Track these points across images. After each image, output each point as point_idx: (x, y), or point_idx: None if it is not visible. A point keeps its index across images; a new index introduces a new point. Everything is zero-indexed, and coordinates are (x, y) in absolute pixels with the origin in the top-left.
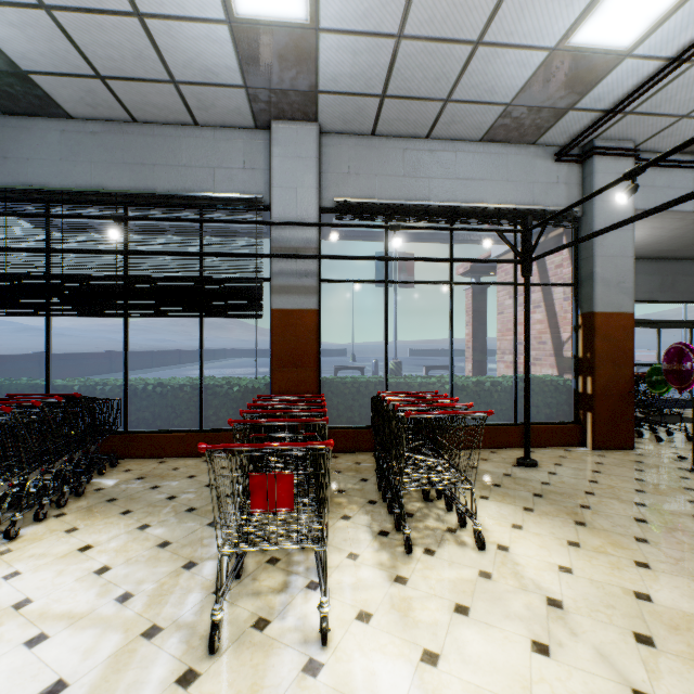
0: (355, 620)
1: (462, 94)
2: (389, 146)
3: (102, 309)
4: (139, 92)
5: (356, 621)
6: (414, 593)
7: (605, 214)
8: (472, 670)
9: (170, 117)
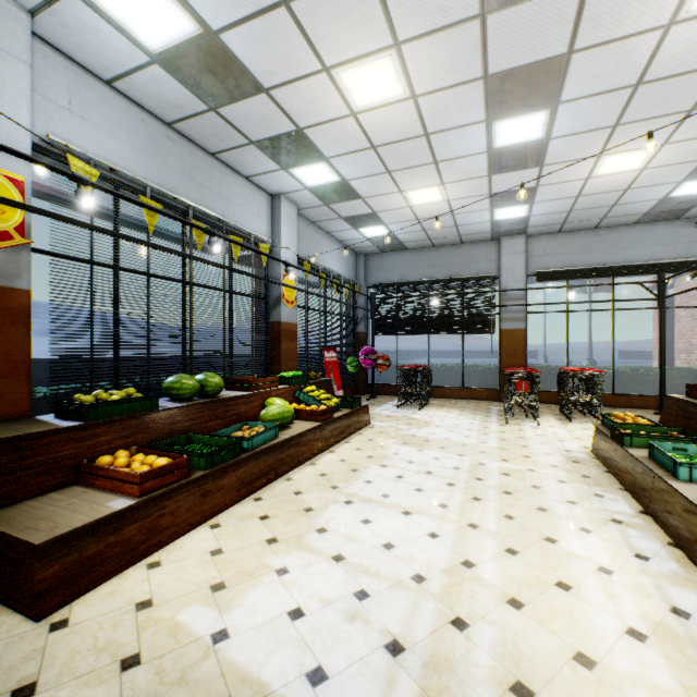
0: (547, 426)
1: (612, 215)
2: (569, 237)
3: (421, 331)
4: (442, 240)
5: (548, 426)
6: (569, 426)
7: None
8: (583, 433)
9: (451, 243)
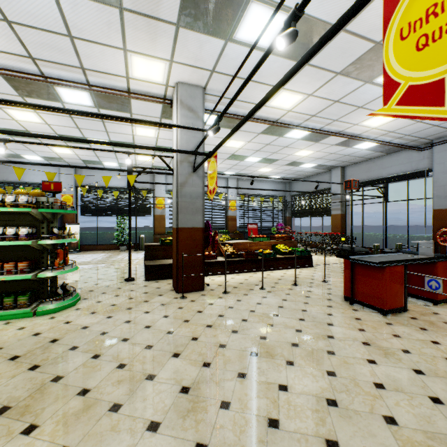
0: None
1: (361, 156)
2: (361, 165)
3: (306, 216)
4: (307, 174)
5: None
6: None
7: (438, 169)
8: None
9: (315, 174)
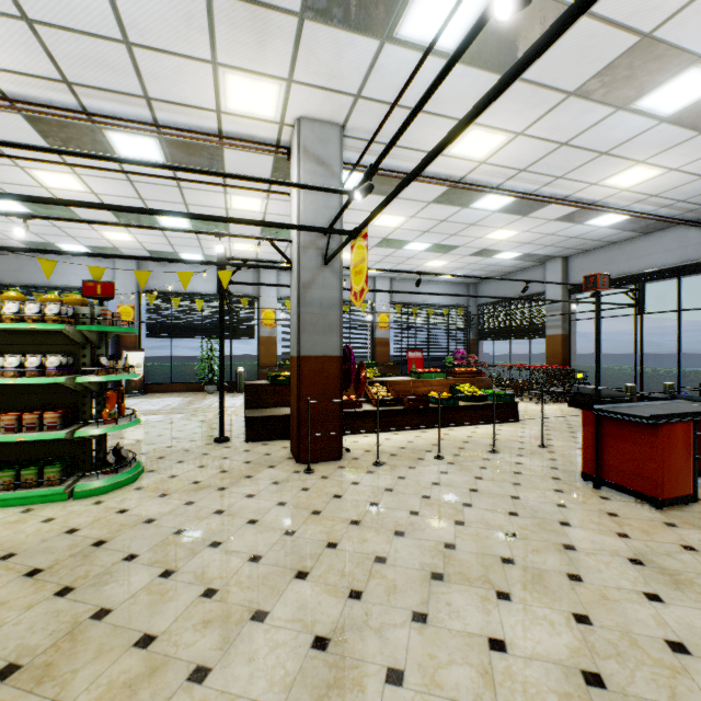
0: None
1: (597, 238)
2: (597, 253)
3: (502, 338)
4: (505, 270)
5: None
6: None
7: None
8: None
9: (518, 270)
